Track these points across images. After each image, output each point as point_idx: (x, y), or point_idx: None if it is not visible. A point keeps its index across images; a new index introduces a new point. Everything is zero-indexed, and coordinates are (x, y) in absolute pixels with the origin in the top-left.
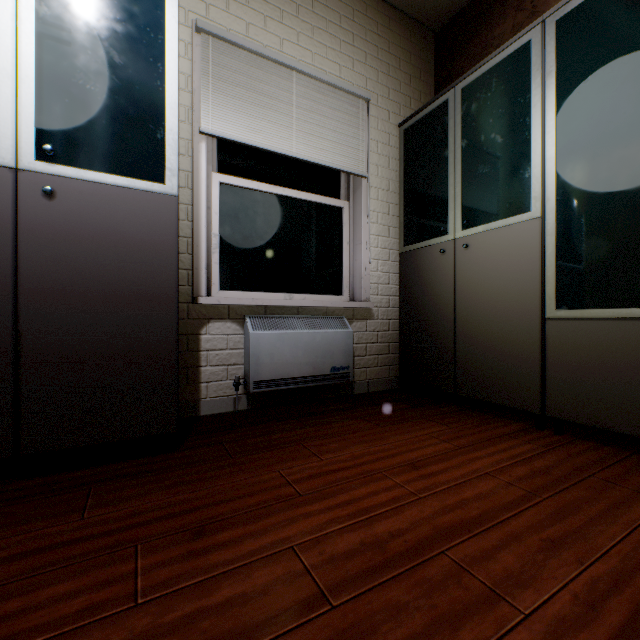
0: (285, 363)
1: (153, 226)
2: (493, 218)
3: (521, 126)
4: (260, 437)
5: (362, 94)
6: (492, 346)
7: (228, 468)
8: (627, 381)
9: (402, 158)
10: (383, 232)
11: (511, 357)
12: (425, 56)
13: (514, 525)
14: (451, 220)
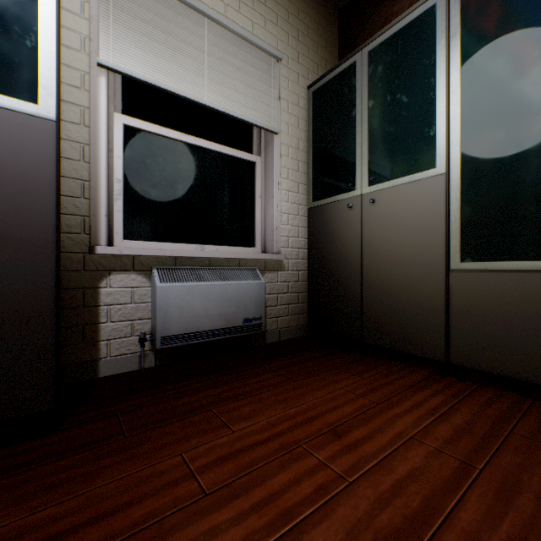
0: (196, 316)
1: (20, 154)
2: (399, 174)
3: (426, 86)
4: (164, 403)
5: (274, 52)
6: (398, 296)
7: (117, 455)
8: (531, 331)
9: (311, 118)
10: (293, 188)
11: (416, 307)
12: (330, 28)
13: (465, 520)
14: (358, 176)
